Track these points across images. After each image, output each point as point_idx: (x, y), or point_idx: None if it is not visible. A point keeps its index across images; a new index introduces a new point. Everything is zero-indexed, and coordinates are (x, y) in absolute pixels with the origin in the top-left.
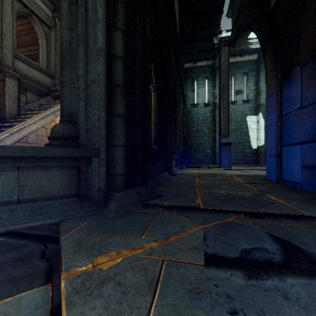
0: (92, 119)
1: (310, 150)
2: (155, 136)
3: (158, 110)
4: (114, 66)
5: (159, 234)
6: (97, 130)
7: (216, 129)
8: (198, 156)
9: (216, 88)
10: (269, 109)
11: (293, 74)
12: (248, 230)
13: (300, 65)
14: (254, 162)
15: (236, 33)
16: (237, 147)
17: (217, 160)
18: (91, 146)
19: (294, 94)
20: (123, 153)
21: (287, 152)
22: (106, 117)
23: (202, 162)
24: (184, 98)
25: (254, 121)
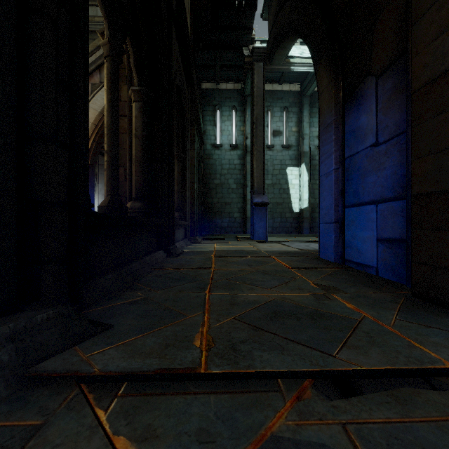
0: None
1: (393, 213)
2: (138, 185)
3: (145, 138)
4: None
5: None
6: None
7: (246, 183)
8: (222, 222)
9: (246, 124)
10: (325, 149)
11: (362, 91)
12: None
13: (374, 75)
14: (295, 231)
15: (274, 40)
16: (275, 210)
17: (248, 228)
18: None
19: (364, 123)
20: None
21: (353, 217)
22: None
23: (227, 231)
24: (201, 134)
25: (296, 174)
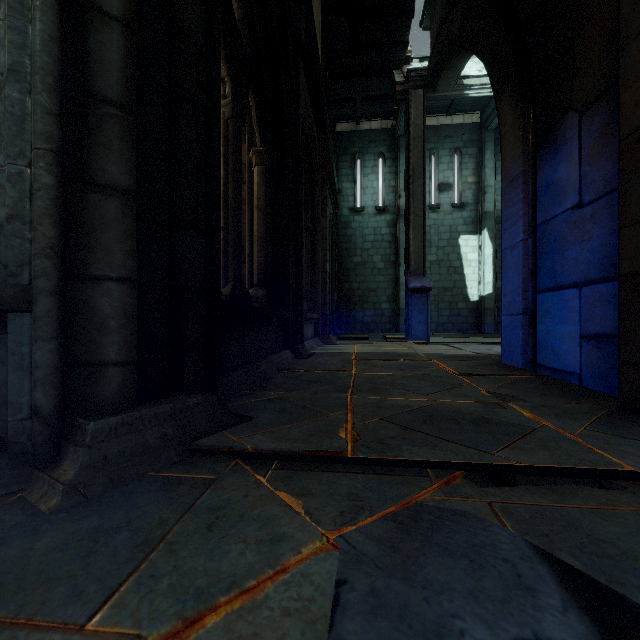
0: (6, 192)
1: (601, 299)
2: (261, 268)
3: (269, 209)
4: (92, 41)
5: (172, 594)
6: (27, 226)
7: (399, 261)
8: (364, 316)
9: (399, 176)
10: (509, 212)
11: (560, 132)
12: (479, 543)
13: (577, 110)
14: (473, 328)
15: (439, 59)
16: (442, 299)
17: (402, 325)
18: (5, 278)
19: (563, 176)
20: (126, 301)
21: (548, 306)
22: (64, 189)
23: (372, 329)
24: (335, 195)
25: (474, 246)
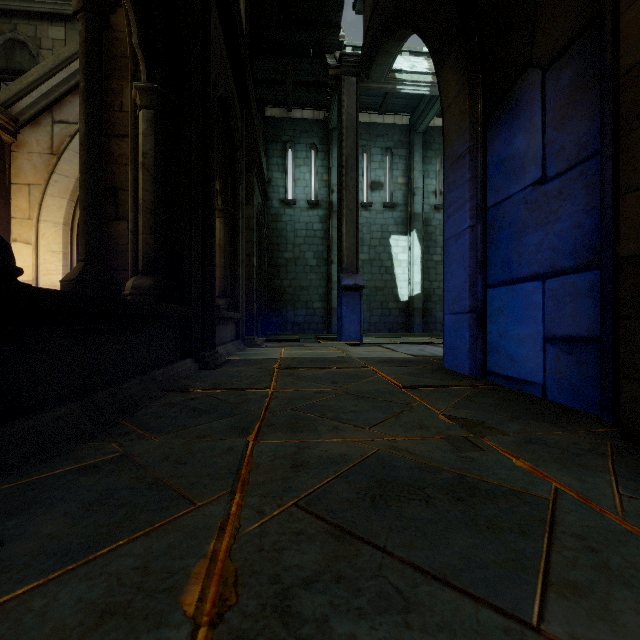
0: None
1: (573, 294)
2: (148, 249)
3: (160, 170)
4: None
5: None
6: None
7: (332, 259)
8: (295, 316)
9: (332, 170)
10: (453, 196)
11: (517, 95)
12: None
13: (540, 66)
14: (403, 328)
15: (373, 40)
16: (373, 298)
17: (335, 325)
18: None
19: (521, 148)
20: None
21: (501, 303)
22: None
23: (304, 329)
24: (264, 184)
25: (403, 246)
